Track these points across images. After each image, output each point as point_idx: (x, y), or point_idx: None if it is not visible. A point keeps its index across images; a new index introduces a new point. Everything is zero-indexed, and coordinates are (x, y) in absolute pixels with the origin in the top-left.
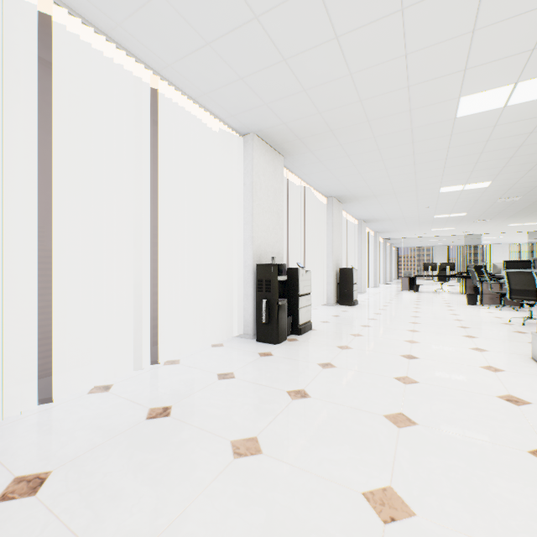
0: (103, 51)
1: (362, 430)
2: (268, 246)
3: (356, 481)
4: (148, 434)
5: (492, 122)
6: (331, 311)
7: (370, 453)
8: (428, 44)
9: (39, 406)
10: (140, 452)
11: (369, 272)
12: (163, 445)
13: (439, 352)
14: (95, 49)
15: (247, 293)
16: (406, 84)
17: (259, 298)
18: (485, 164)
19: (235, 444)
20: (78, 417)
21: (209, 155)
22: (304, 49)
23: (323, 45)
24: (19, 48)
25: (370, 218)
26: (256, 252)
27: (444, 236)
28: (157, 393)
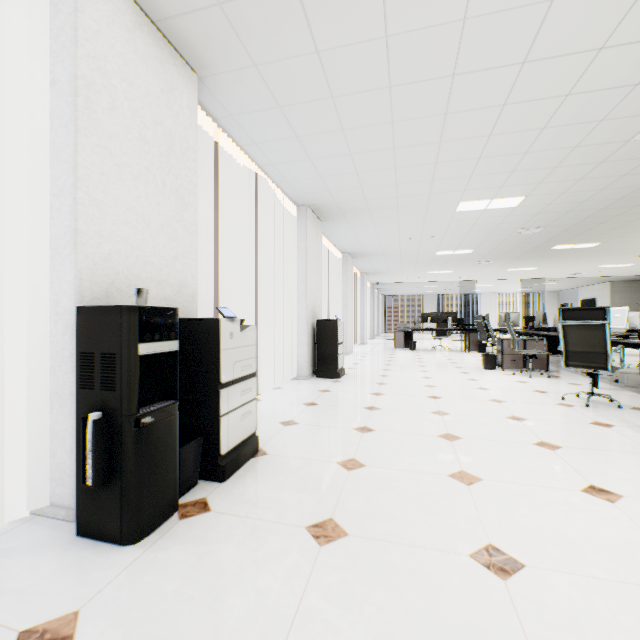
0: None
1: None
2: (146, 264)
3: None
4: None
5: (604, 32)
6: (303, 393)
7: None
8: None
9: None
10: None
11: (355, 324)
12: None
13: (544, 521)
14: None
15: (63, 389)
16: None
17: (85, 407)
18: (536, 157)
19: None
20: None
21: None
22: None
23: None
24: None
25: (359, 251)
26: (91, 276)
27: (438, 281)
28: None
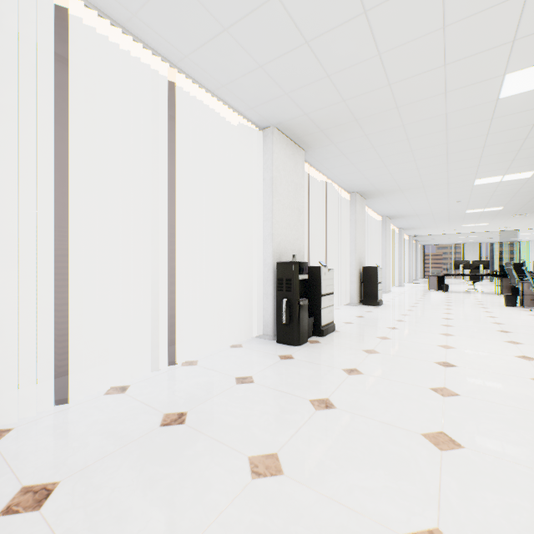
0: (120, 45)
1: (397, 452)
2: (289, 243)
3: (394, 518)
4: (161, 443)
5: None
6: (354, 312)
7: (409, 482)
8: (471, 13)
9: (55, 406)
10: (151, 465)
11: (394, 270)
12: (175, 457)
13: (479, 360)
14: (112, 44)
15: (267, 292)
16: (442, 62)
17: (279, 297)
18: (529, 151)
19: (253, 461)
20: (92, 420)
21: (228, 151)
22: (328, 28)
23: (349, 22)
24: (41, 47)
25: (395, 214)
26: (276, 250)
27: (476, 232)
28: (173, 397)
